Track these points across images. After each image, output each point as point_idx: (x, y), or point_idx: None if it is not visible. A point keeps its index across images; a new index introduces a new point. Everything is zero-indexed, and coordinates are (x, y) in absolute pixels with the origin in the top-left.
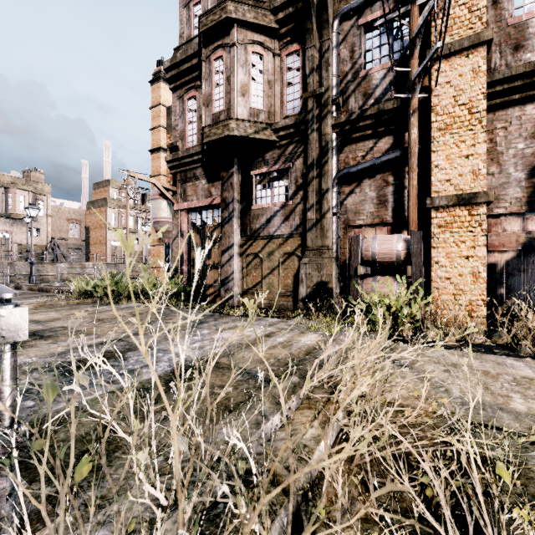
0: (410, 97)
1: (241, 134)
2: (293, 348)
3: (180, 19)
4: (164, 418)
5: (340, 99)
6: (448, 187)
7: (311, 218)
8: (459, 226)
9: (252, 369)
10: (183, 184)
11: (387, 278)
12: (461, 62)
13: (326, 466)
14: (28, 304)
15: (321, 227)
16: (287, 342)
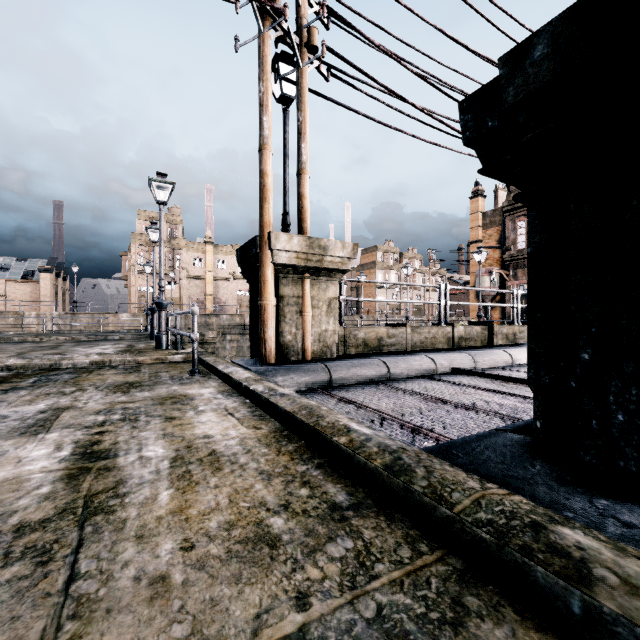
0: None
1: None
2: None
3: None
4: None
5: None
6: None
7: None
8: None
9: None
10: (514, 270)
11: None
12: None
13: None
14: None
15: None
16: None
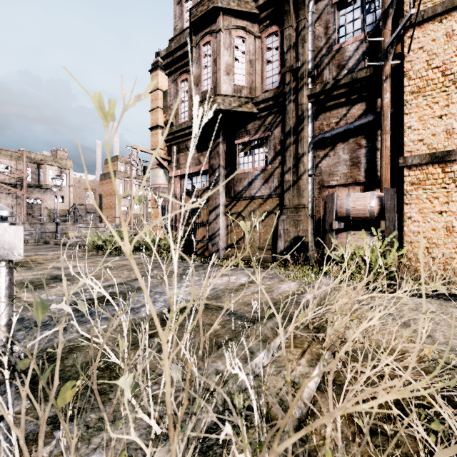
0: (383, 64)
1: (226, 108)
2: (274, 293)
3: (174, 14)
4: (159, 350)
5: (315, 72)
6: (421, 147)
7: (288, 180)
8: (432, 183)
9: (237, 311)
10: (177, 154)
11: (362, 231)
12: (434, 27)
13: (366, 409)
14: (52, 255)
15: (297, 188)
16: (268, 288)
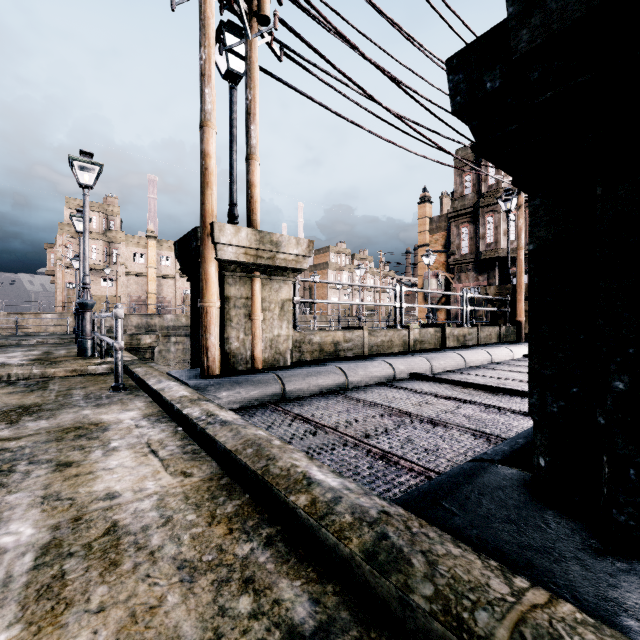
0: None
1: (504, 255)
2: None
3: (455, 182)
4: None
5: None
6: None
7: None
8: None
9: None
10: (458, 273)
11: None
12: None
13: None
14: None
15: None
16: None
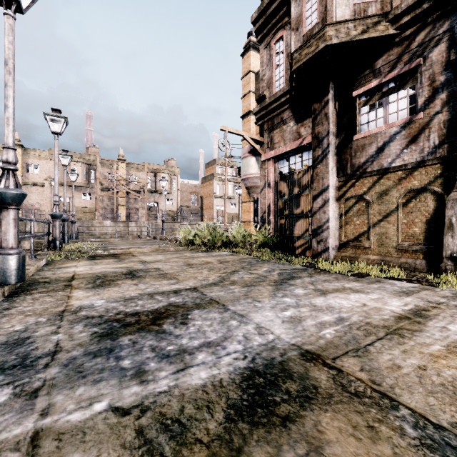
0: None
1: (341, 40)
2: None
3: None
4: None
5: None
6: None
7: None
8: None
9: None
10: (270, 133)
11: None
12: None
13: None
14: (148, 248)
15: None
16: None
